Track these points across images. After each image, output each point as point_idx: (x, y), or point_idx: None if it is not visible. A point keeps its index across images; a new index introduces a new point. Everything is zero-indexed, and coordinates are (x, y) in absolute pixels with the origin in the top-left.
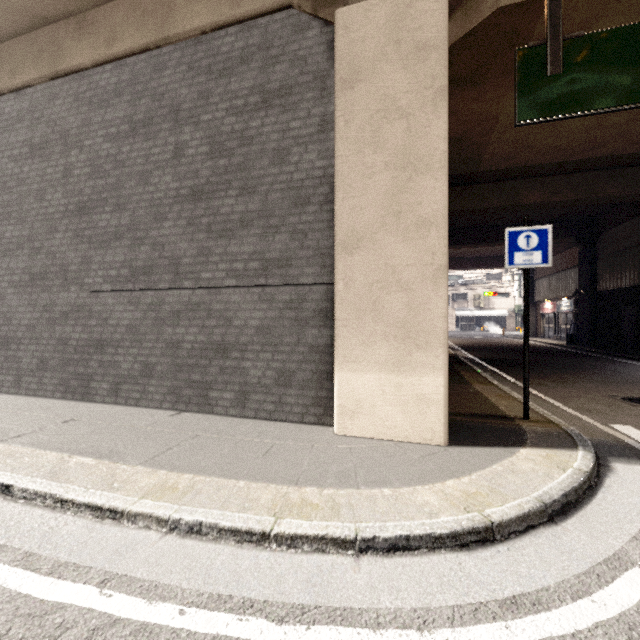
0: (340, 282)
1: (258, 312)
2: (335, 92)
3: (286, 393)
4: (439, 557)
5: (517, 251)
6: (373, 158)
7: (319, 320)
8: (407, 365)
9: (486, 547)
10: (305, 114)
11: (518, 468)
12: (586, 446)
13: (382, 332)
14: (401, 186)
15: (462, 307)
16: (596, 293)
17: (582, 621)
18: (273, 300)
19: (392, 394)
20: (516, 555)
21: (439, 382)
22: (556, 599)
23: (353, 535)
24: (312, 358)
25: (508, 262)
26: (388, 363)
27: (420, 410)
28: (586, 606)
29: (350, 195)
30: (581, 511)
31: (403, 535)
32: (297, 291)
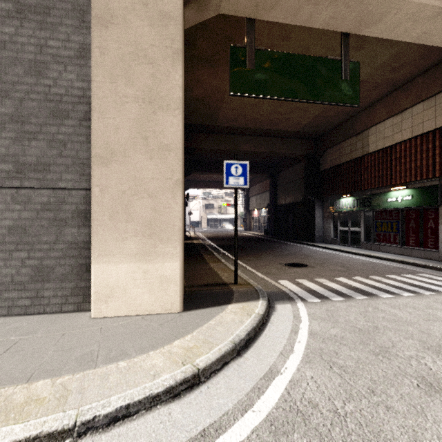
0: (96, 188)
1: (11, 213)
2: (91, 25)
3: (44, 287)
4: (154, 414)
5: (230, 176)
6: (125, 89)
7: (78, 220)
8: (153, 255)
9: (193, 391)
10: (64, 37)
11: (225, 320)
12: (264, 297)
13: (133, 230)
14: (148, 116)
15: (211, 213)
16: (277, 206)
17: (245, 431)
18: (29, 201)
19: (141, 278)
20: (212, 390)
21: (176, 266)
22: (232, 419)
23: (72, 423)
24: (71, 254)
25: (225, 183)
26: (138, 254)
27: (163, 288)
28: (249, 417)
29: (105, 116)
30: (256, 342)
31: (124, 405)
32: (56, 194)
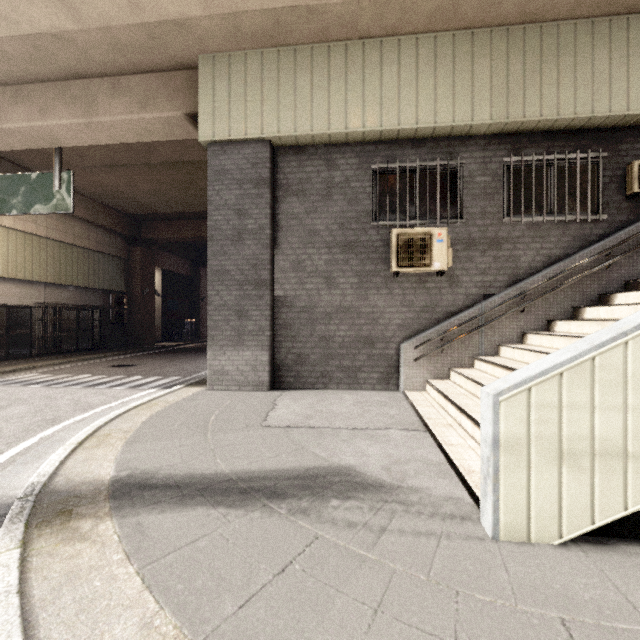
0: None
1: None
2: None
3: None
4: None
5: None
6: None
7: None
8: None
9: None
10: None
11: None
12: None
13: None
14: None
15: None
16: None
17: None
18: None
19: None
20: None
21: None
22: None
23: None
24: None
25: None
26: None
27: None
28: None
29: None
30: None
31: None
32: None
